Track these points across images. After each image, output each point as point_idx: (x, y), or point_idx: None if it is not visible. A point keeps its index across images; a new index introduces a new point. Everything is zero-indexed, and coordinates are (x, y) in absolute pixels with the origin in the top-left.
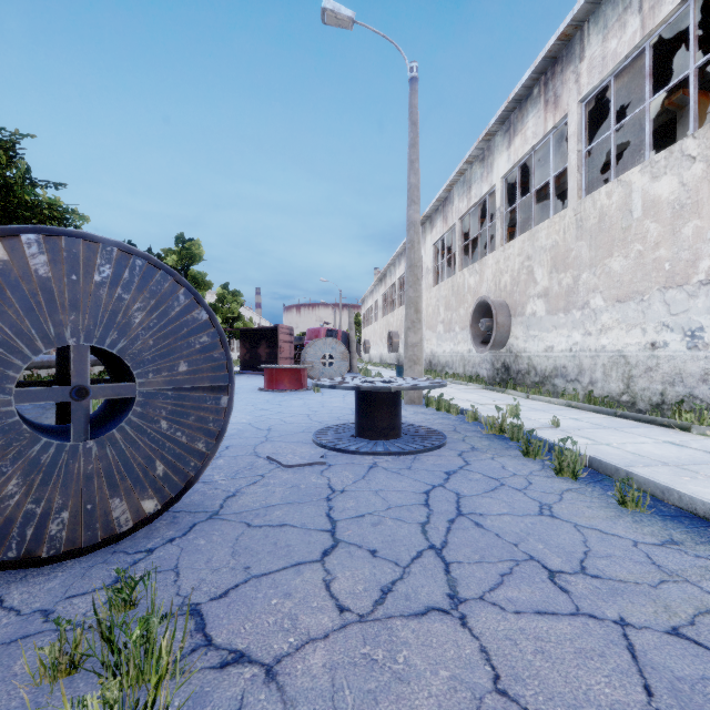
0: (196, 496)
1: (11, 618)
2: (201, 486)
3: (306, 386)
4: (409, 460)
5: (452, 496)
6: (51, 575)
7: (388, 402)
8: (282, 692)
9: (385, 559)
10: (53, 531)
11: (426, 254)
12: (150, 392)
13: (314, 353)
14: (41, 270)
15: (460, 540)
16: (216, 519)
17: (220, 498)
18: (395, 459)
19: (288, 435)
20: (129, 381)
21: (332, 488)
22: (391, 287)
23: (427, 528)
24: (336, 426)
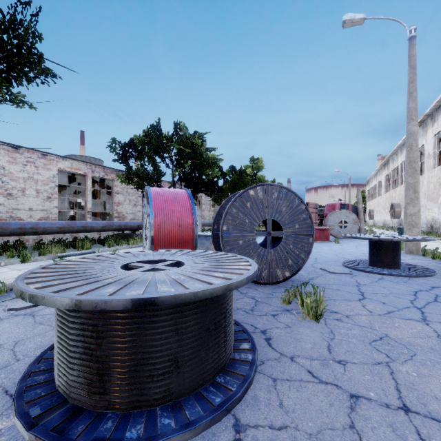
0: (296, 277)
1: (263, 293)
2: (296, 274)
3: (329, 239)
4: (405, 279)
5: (432, 295)
6: (265, 287)
7: (391, 248)
8: (352, 320)
9: (389, 305)
10: (263, 275)
11: (427, 143)
12: (287, 234)
13: (333, 219)
14: (261, 196)
15: (433, 308)
16: (309, 284)
17: (306, 279)
18: (395, 278)
19: (327, 262)
20: (279, 231)
21: (358, 283)
22: (393, 170)
23: (413, 302)
24: (355, 260)
